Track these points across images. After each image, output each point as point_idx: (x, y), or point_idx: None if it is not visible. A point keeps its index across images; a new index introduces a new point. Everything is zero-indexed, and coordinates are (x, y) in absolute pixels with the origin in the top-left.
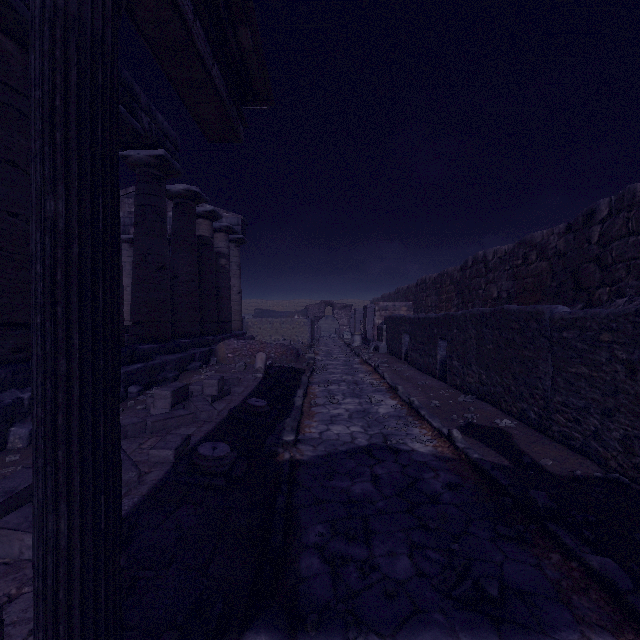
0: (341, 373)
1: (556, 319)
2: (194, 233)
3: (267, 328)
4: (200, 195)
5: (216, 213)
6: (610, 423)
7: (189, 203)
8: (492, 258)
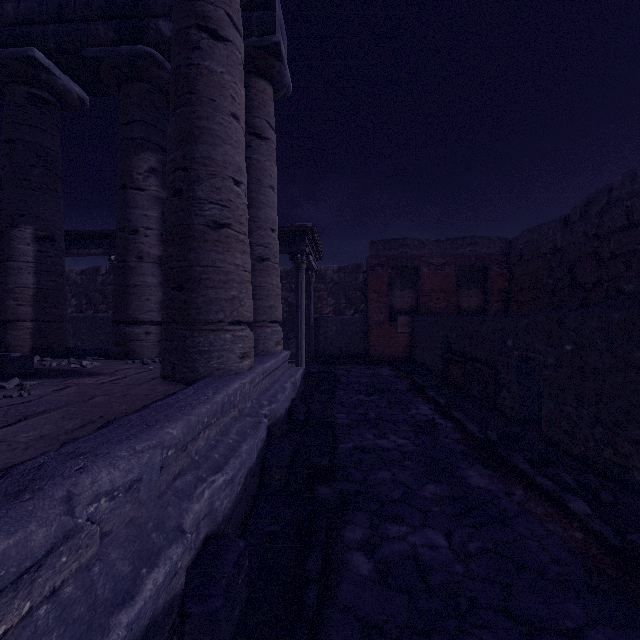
0: None
1: None
2: None
3: None
4: None
5: None
6: None
7: None
8: None
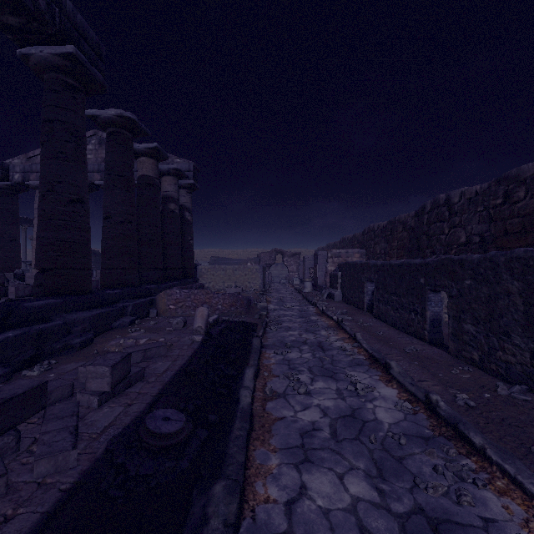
0: (299, 329)
1: None
2: (131, 168)
3: (220, 275)
4: (137, 124)
5: (161, 151)
6: None
7: (124, 133)
8: (458, 200)
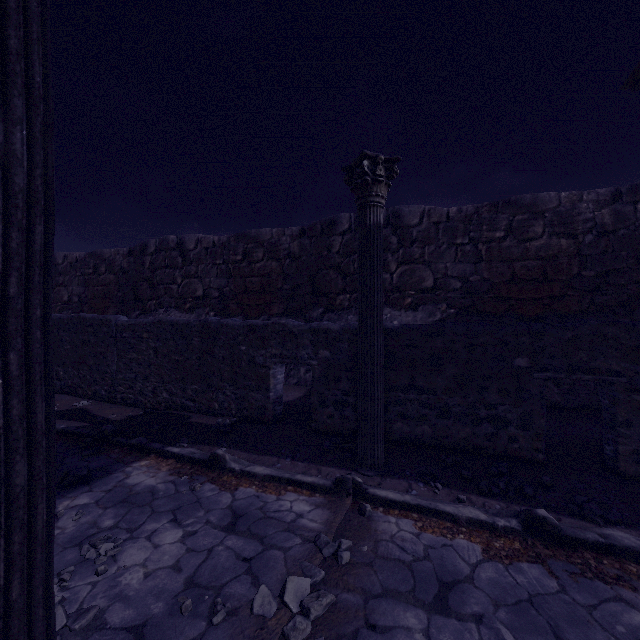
0: None
1: (119, 325)
2: None
3: None
4: None
5: None
6: (148, 383)
7: None
8: (63, 262)
